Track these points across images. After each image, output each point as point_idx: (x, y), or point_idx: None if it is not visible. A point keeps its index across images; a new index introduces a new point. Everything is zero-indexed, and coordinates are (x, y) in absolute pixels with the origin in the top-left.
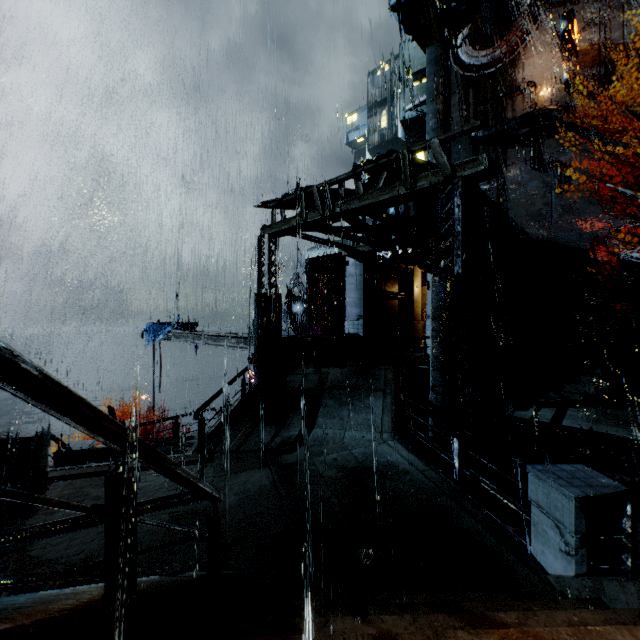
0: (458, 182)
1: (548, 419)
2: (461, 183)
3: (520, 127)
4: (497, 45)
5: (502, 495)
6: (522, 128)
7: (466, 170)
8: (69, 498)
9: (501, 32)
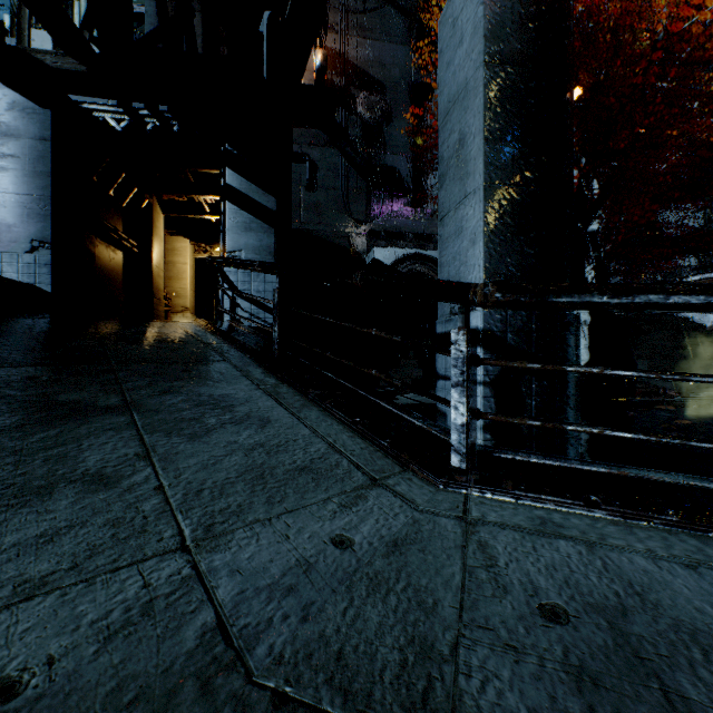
0: None
1: None
2: None
3: None
4: None
5: None
6: None
7: None
8: None
9: None
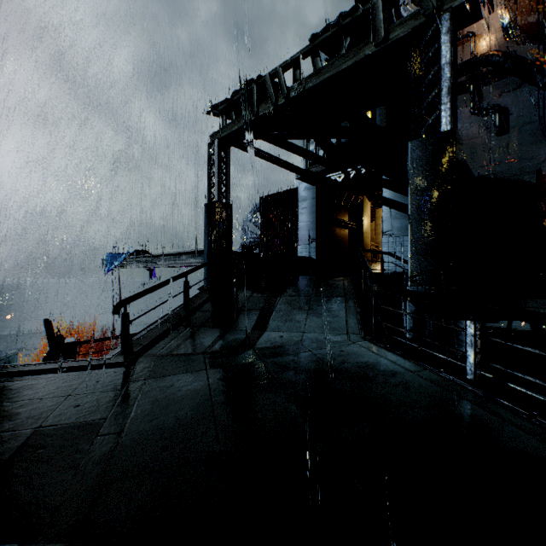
0: (446, 16)
1: (528, 329)
2: (451, 16)
3: (461, 74)
4: None
5: None
6: (462, 75)
7: None
8: None
9: None
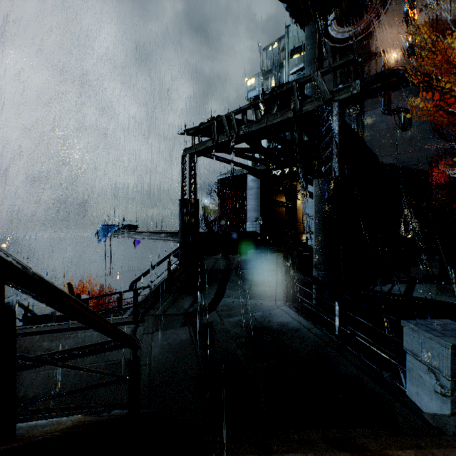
0: (336, 104)
1: (402, 292)
2: (338, 105)
3: (374, 83)
4: (357, 23)
5: (376, 347)
6: (375, 83)
7: (342, 95)
8: (25, 350)
9: (359, 15)
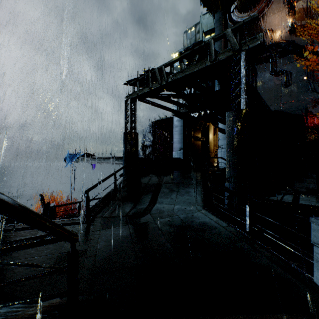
0: (243, 53)
1: (290, 200)
2: (245, 53)
3: (264, 52)
4: (252, 10)
5: (280, 241)
6: (265, 53)
7: (248, 45)
8: None
9: (253, 5)
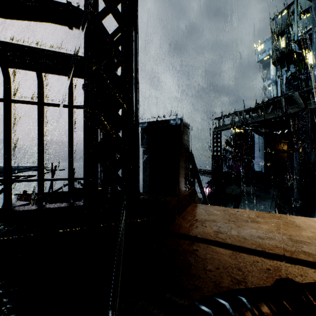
0: (308, 111)
1: None
2: (309, 111)
3: None
4: None
5: None
6: None
7: (312, 105)
8: None
9: None
